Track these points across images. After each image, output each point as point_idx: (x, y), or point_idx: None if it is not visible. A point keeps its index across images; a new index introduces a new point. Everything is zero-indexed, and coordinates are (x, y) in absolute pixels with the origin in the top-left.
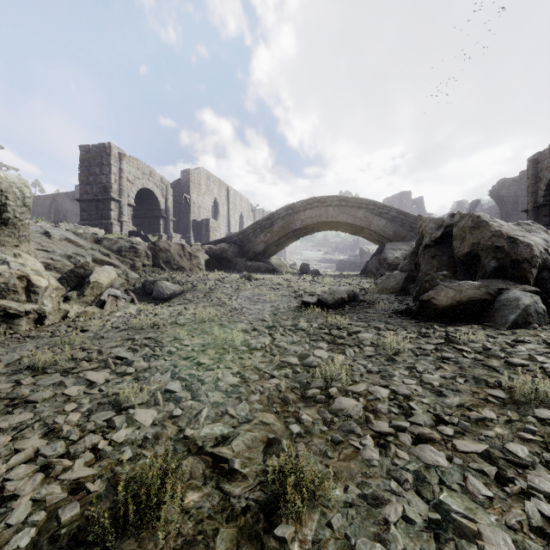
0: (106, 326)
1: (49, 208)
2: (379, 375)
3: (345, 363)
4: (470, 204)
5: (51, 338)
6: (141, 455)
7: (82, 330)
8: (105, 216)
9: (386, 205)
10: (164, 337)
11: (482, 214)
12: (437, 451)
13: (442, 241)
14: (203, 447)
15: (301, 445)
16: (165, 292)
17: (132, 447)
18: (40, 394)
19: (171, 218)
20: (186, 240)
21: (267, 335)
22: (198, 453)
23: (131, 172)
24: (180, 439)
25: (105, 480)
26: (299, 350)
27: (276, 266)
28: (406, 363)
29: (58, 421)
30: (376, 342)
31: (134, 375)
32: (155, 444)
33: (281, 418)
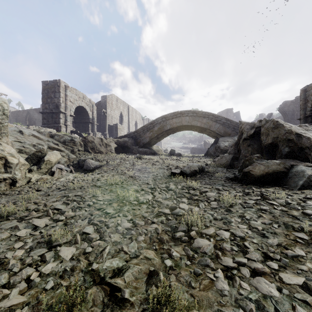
0: (52, 187)
1: (25, 117)
2: (222, 222)
3: (199, 213)
4: (267, 115)
5: (17, 195)
6: (60, 285)
7: (37, 190)
8: (57, 122)
9: (219, 116)
10: (86, 195)
11: (279, 120)
12: (270, 283)
13: (254, 136)
14: (104, 278)
15: (172, 276)
16: (91, 166)
17: (55, 277)
18: (0, 236)
19: (95, 123)
20: (104, 136)
21: (150, 193)
22: (100, 283)
23: (72, 96)
24: (88, 271)
25: (30, 307)
26: (170, 203)
27: (156, 151)
28: (238, 212)
29: (8, 256)
30: (218, 198)
31: (64, 221)
32: (71, 275)
33: (158, 254)
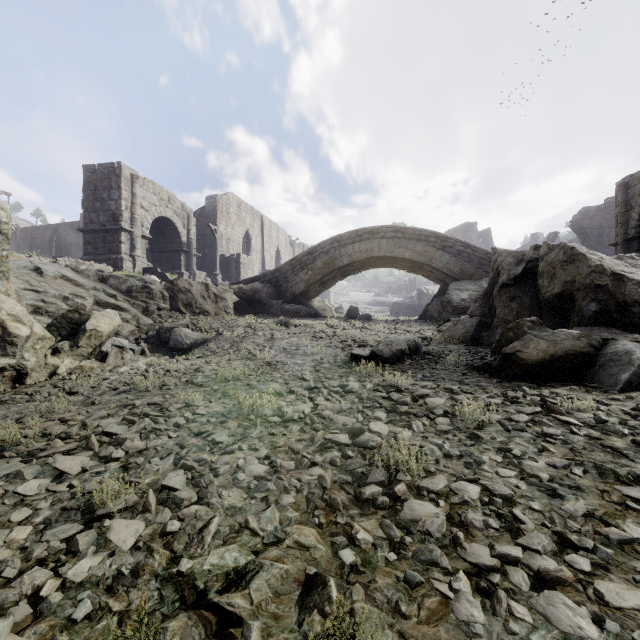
0: (101, 386)
1: (50, 241)
2: (461, 462)
3: (412, 442)
4: (547, 236)
5: (27, 403)
6: (106, 610)
7: (69, 392)
8: (114, 249)
9: (450, 237)
10: (173, 402)
11: (577, 245)
12: (576, 606)
13: (522, 279)
14: (205, 592)
15: (357, 589)
16: (184, 341)
17: (96, 592)
18: None
19: (194, 253)
20: (211, 278)
21: (307, 400)
22: (197, 605)
23: (145, 197)
24: (171, 576)
25: None
26: (350, 422)
27: (319, 310)
28: (496, 442)
29: None
30: (451, 410)
31: (123, 460)
32: (132, 586)
33: (326, 537)
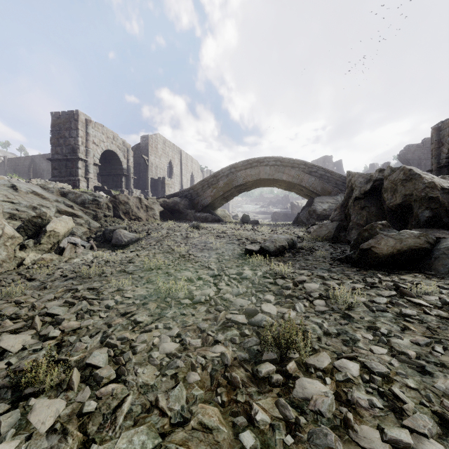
0: (54, 274)
1: (28, 167)
2: (339, 340)
3: (297, 322)
4: (382, 165)
5: None
6: None
7: (28, 279)
8: (73, 173)
9: (315, 165)
10: (107, 287)
11: (413, 167)
12: None
13: (370, 193)
14: None
15: None
16: (123, 240)
17: None
18: None
19: (132, 176)
20: (144, 194)
21: (212, 285)
22: None
23: (96, 136)
24: None
25: None
26: (245, 304)
27: (221, 217)
28: (365, 321)
29: None
30: (324, 293)
31: (59, 338)
32: None
33: (228, 417)
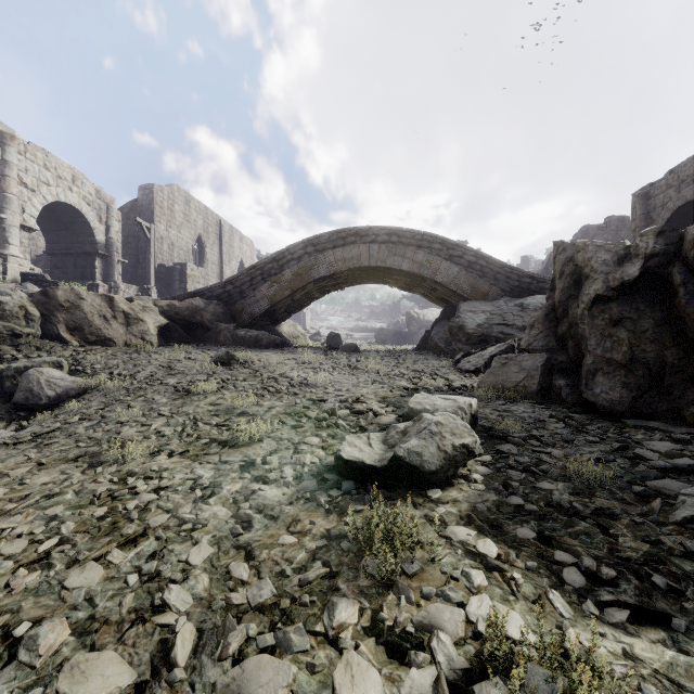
0: None
1: None
2: None
3: None
4: (548, 256)
5: None
6: None
7: None
8: None
9: (459, 244)
10: None
11: None
12: None
13: (632, 287)
14: None
15: None
16: (43, 393)
17: None
18: None
19: (117, 258)
20: (142, 294)
21: None
22: None
23: (29, 170)
24: None
25: None
26: None
27: (288, 337)
28: None
29: None
30: None
31: None
32: None
33: None
